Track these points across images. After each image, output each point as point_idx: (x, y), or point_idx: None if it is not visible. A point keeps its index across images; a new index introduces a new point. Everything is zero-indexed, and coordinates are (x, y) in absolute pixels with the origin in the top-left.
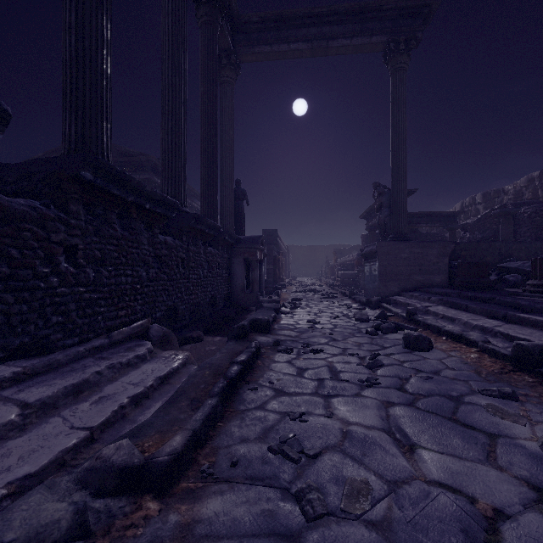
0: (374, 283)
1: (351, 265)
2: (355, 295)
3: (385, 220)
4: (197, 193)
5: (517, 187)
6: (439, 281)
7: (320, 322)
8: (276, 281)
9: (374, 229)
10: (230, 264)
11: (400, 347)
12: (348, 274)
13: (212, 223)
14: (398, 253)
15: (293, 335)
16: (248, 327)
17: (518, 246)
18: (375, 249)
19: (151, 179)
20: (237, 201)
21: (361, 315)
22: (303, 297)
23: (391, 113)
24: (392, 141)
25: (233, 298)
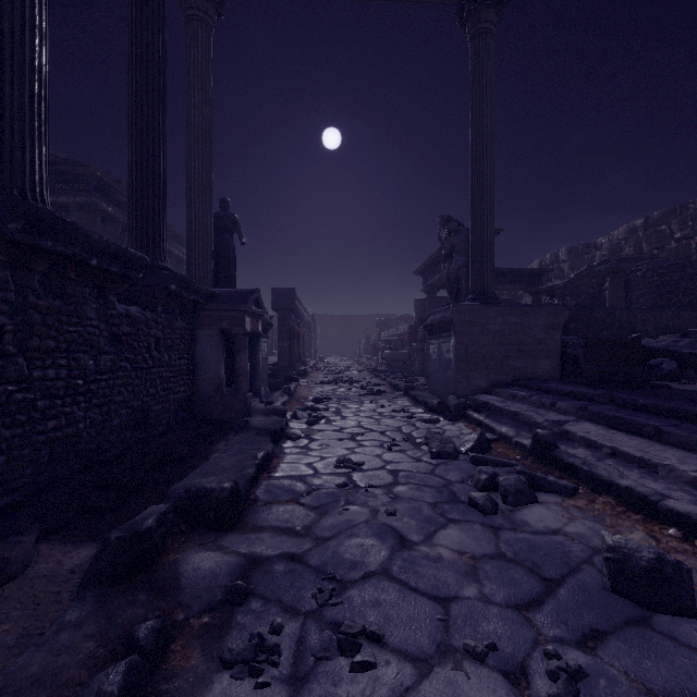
0: (447, 373)
1: (401, 342)
2: (415, 390)
3: (458, 273)
4: (178, 233)
5: (613, 240)
6: (548, 369)
7: (362, 465)
8: (293, 365)
9: (435, 290)
10: (193, 340)
11: (594, 583)
12: (397, 354)
13: (110, 244)
14: (486, 323)
15: (297, 525)
16: (157, 533)
17: (645, 315)
18: (449, 316)
19: (95, 204)
20: (223, 234)
21: (442, 442)
22: (332, 393)
23: (471, 101)
24: (472, 146)
25: (200, 404)
